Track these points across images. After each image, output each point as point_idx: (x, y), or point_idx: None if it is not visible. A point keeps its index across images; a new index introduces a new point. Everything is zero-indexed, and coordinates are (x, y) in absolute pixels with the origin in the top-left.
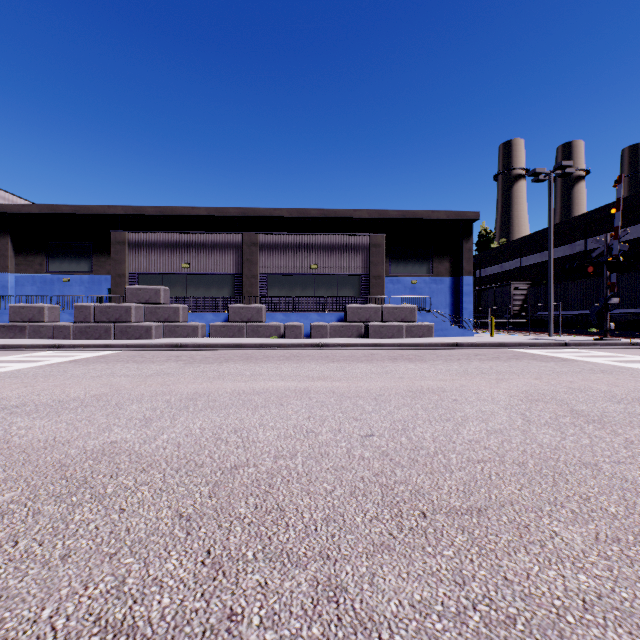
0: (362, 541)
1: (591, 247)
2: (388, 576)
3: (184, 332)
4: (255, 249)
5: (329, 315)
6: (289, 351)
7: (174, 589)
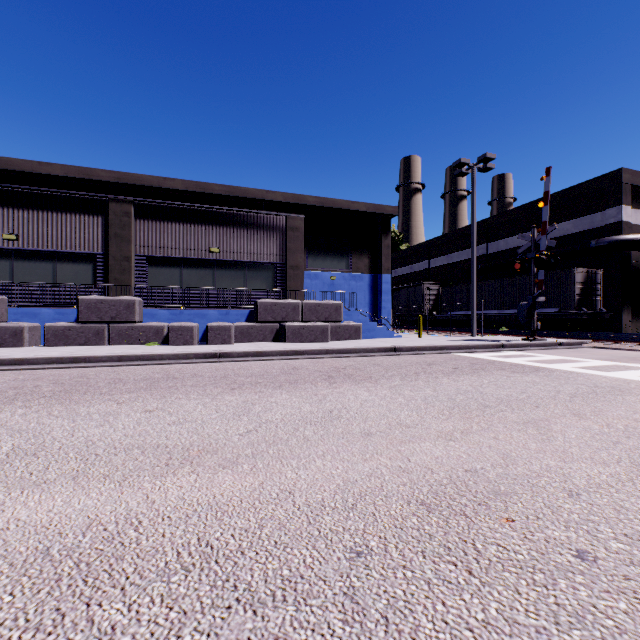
0: None
1: (492, 251)
2: None
3: None
4: (128, 220)
5: (234, 313)
6: (166, 367)
7: None
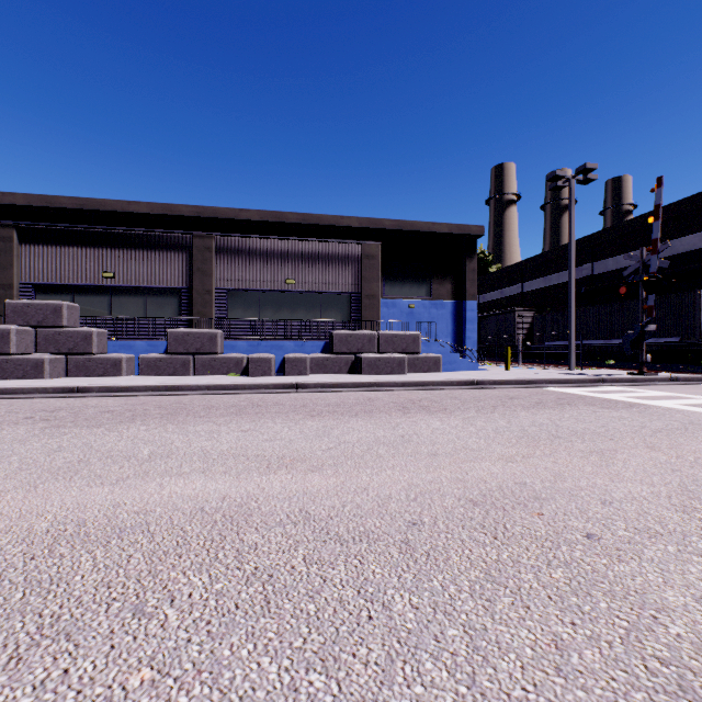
0: None
1: (598, 271)
2: None
3: (100, 368)
4: (210, 255)
5: (310, 344)
6: (249, 396)
7: None
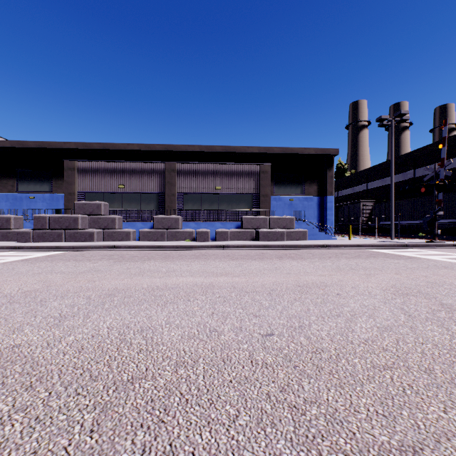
0: None
1: (418, 175)
2: None
3: (119, 236)
4: (174, 174)
5: (229, 224)
6: (199, 251)
7: None
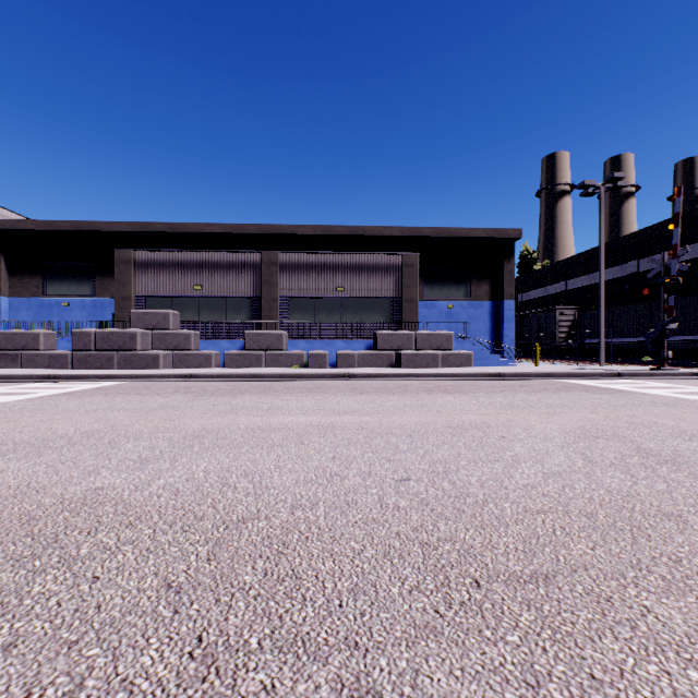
0: (400, 621)
1: (644, 268)
2: (436, 674)
3: (196, 361)
4: (275, 269)
5: (357, 342)
6: (312, 382)
7: (148, 696)
